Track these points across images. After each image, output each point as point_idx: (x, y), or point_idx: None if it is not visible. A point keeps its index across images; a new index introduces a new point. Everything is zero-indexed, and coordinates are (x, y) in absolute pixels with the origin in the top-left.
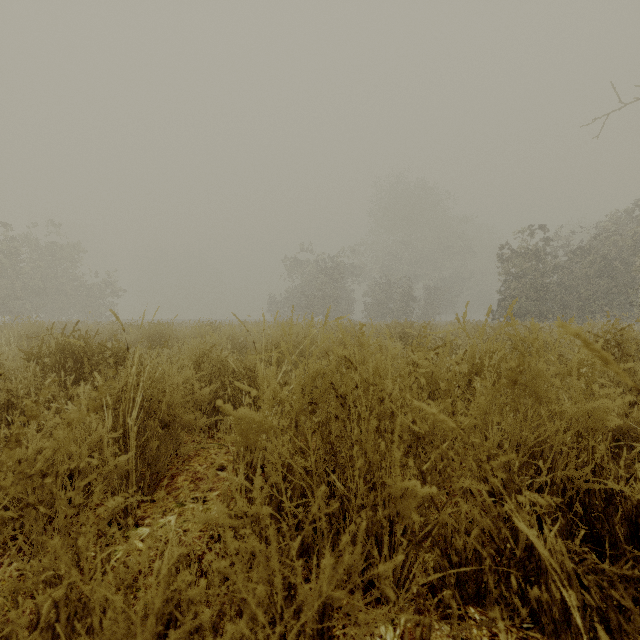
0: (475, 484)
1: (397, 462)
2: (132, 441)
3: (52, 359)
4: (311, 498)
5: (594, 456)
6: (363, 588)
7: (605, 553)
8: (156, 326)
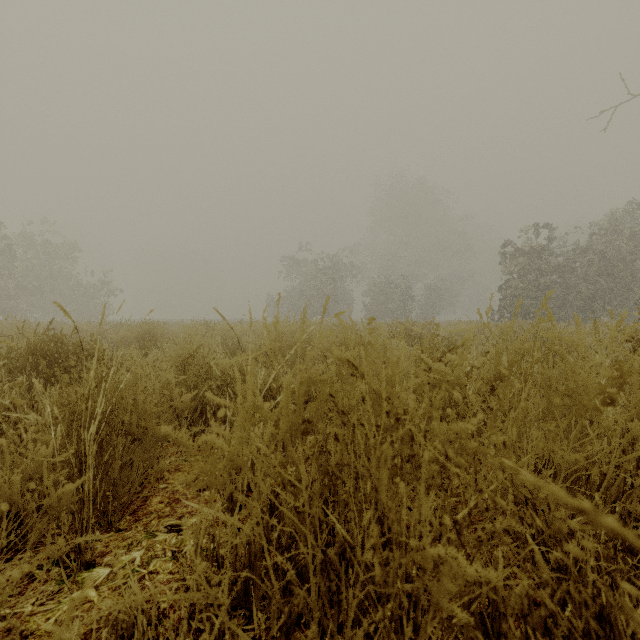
0: (515, 524)
1: (425, 515)
2: (89, 461)
3: (21, 361)
4: (303, 548)
5: None
6: None
7: None
8: (146, 325)
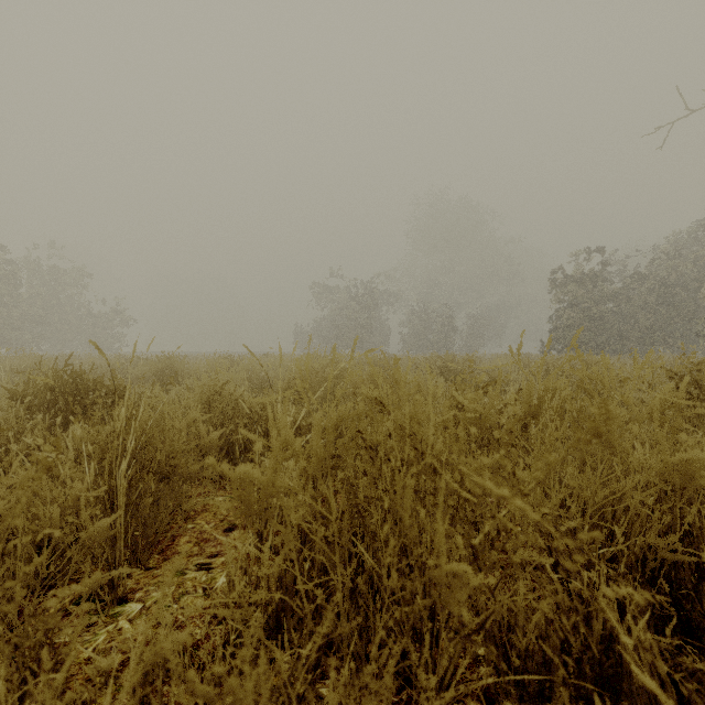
0: (536, 556)
1: (441, 537)
2: (121, 498)
3: (39, 398)
4: (333, 575)
5: (682, 520)
6: (398, 685)
7: (697, 641)
8: (166, 359)
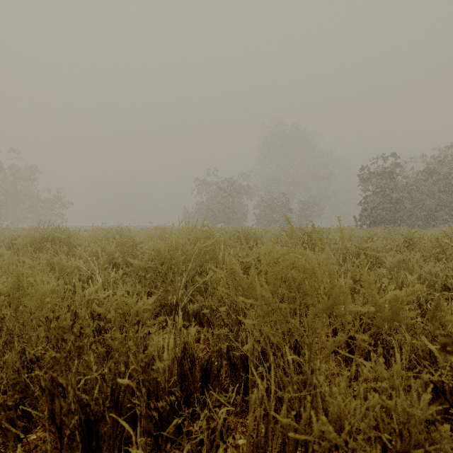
0: None
1: None
2: None
3: None
4: None
5: None
6: None
7: None
8: (46, 232)
